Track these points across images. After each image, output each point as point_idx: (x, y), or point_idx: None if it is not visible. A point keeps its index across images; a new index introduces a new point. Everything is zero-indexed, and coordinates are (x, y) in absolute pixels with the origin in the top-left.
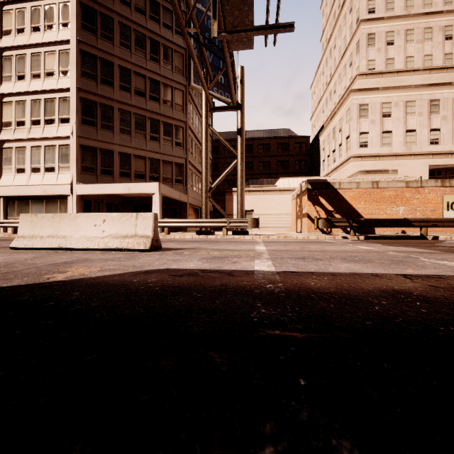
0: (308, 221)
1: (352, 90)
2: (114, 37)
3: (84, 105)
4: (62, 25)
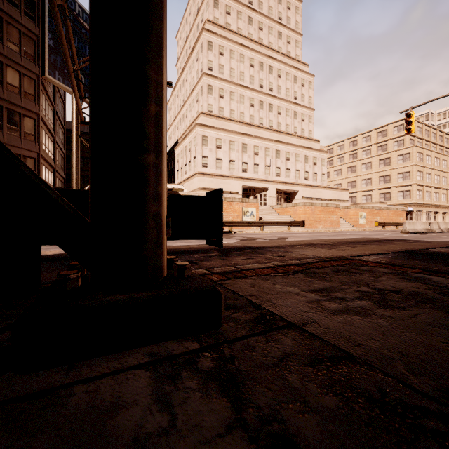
0: None
1: (197, 123)
2: None
3: None
4: None
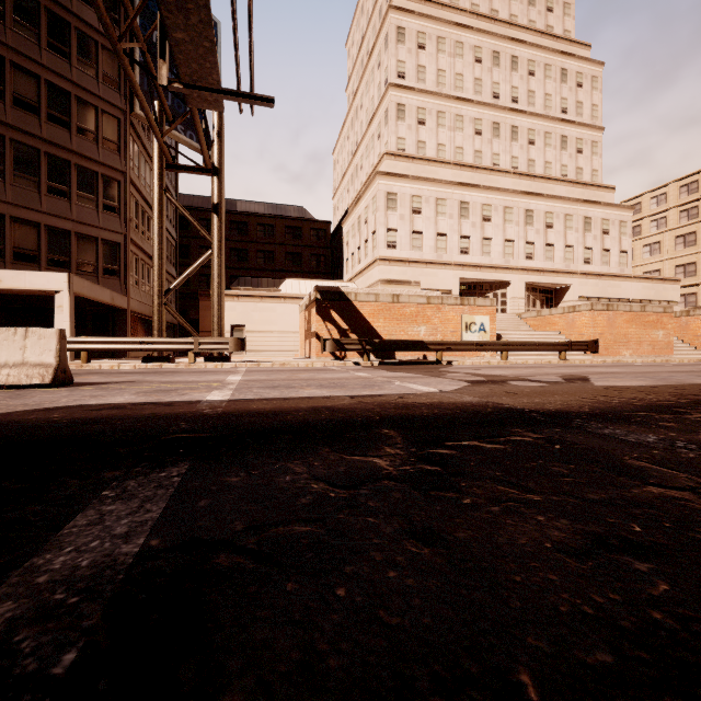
0: (317, 343)
1: (378, 172)
2: None
3: None
4: None
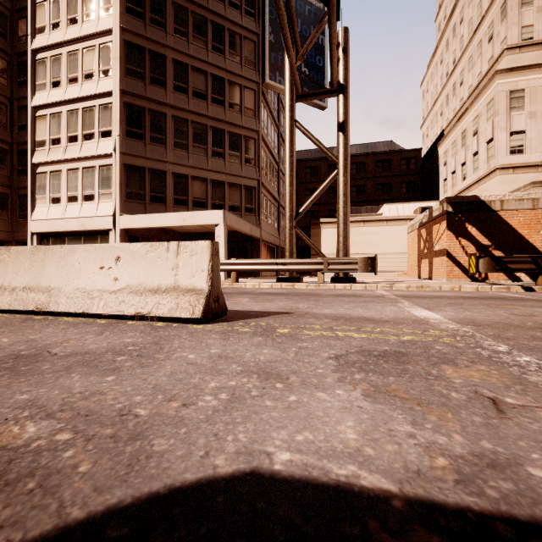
0: (447, 262)
1: (498, 71)
2: (167, 23)
3: (129, 112)
4: (103, 12)
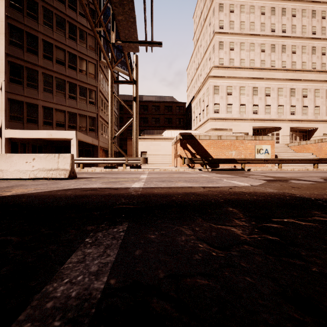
0: (180, 160)
1: (209, 76)
2: (38, 17)
3: (12, 67)
4: None
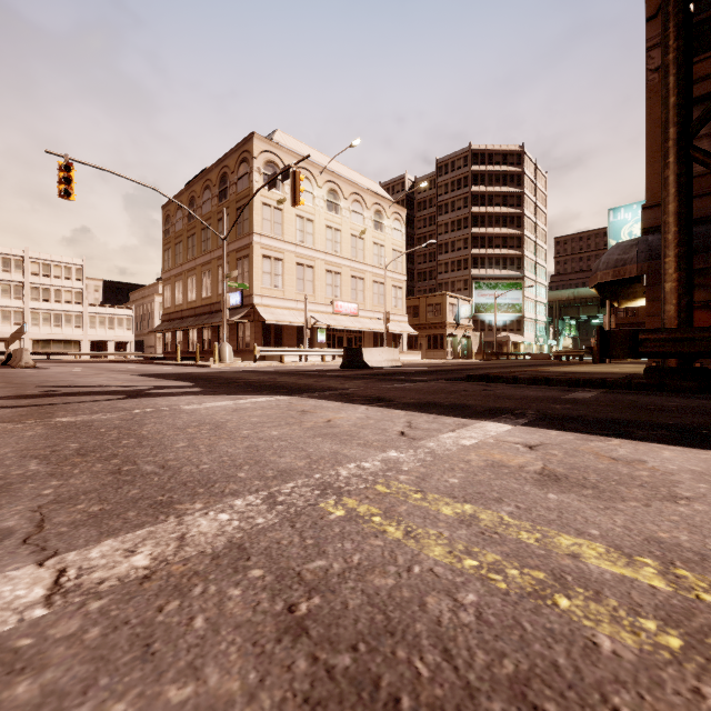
0: None
1: None
2: None
3: None
4: None
